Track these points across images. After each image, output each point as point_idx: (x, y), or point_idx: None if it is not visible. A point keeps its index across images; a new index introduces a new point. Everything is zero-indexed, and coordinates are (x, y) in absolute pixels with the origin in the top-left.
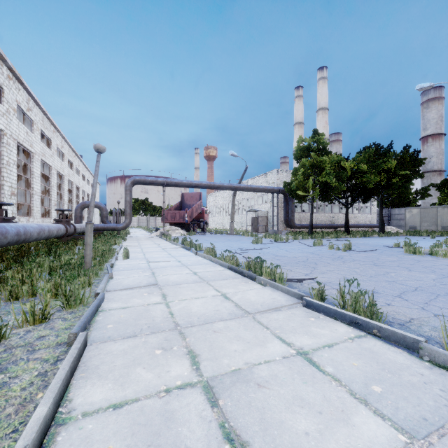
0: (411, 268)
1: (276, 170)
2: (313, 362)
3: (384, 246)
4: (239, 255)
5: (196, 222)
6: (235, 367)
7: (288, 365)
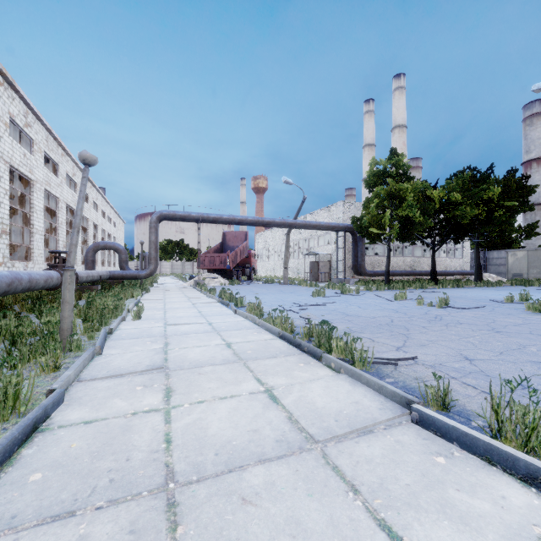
0: None
1: (342, 202)
2: None
3: (492, 300)
4: (294, 313)
5: (240, 269)
6: None
7: None
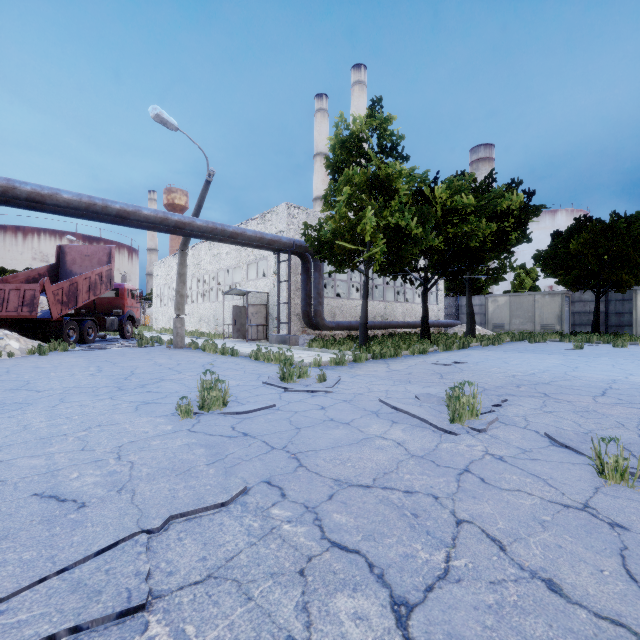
0: None
1: (286, 205)
2: None
3: None
4: None
5: (92, 318)
6: None
7: None
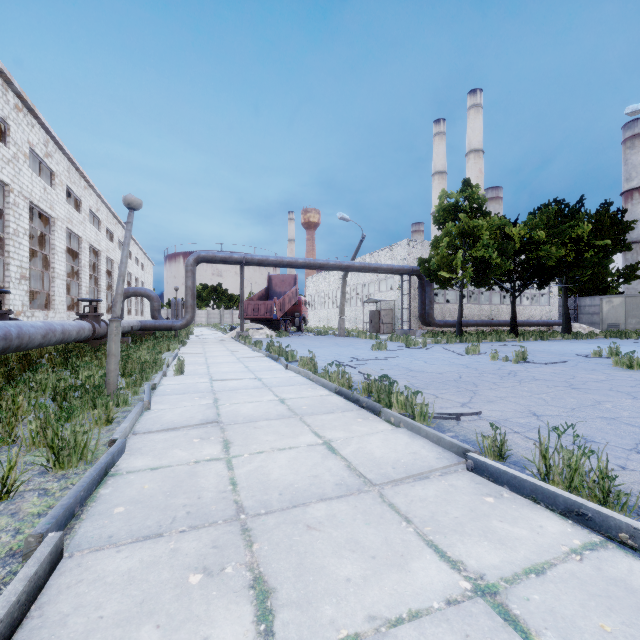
0: (634, 394)
1: (407, 241)
2: (513, 620)
3: (577, 354)
4: (352, 368)
5: (289, 318)
6: (348, 628)
7: (460, 626)
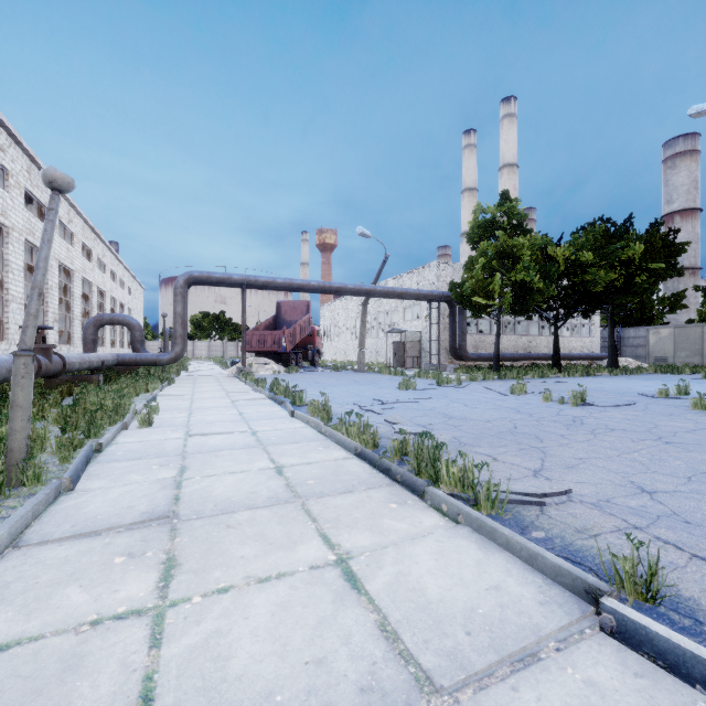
0: None
1: (436, 263)
2: None
3: (641, 394)
4: (376, 415)
5: (301, 351)
6: None
7: None
